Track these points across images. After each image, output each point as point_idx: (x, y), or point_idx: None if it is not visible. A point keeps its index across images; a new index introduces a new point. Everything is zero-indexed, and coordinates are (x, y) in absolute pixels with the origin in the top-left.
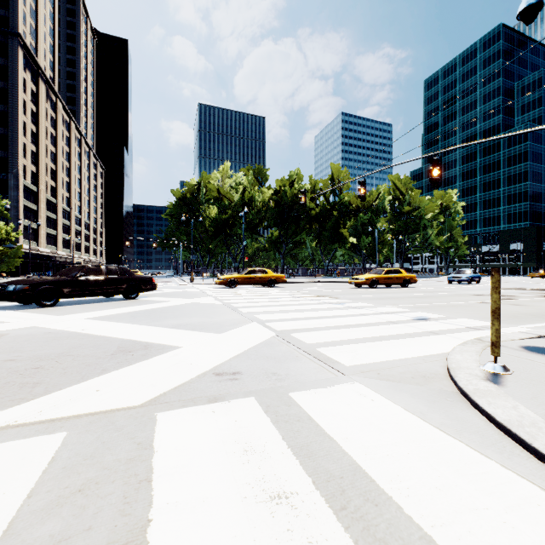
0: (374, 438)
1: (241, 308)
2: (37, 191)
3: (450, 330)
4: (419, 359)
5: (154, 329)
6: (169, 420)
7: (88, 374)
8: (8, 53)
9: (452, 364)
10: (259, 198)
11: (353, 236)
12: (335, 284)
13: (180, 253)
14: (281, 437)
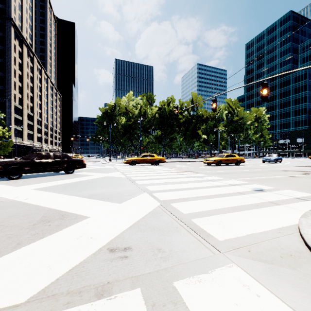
0: None
1: (137, 181)
2: (22, 109)
3: (284, 201)
4: (276, 232)
5: (75, 198)
6: None
7: (3, 249)
8: (5, 29)
9: None
10: (149, 112)
11: (204, 134)
12: (194, 163)
13: (104, 144)
14: None
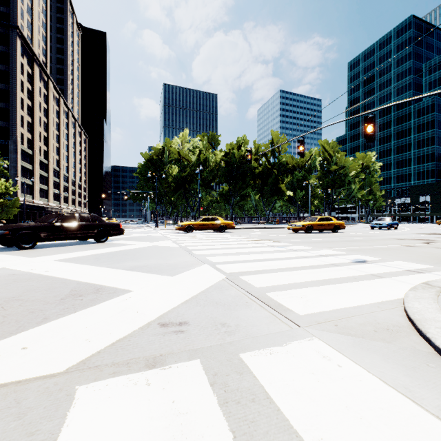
0: (360, 440)
1: (195, 251)
2: (32, 154)
3: (391, 273)
4: (374, 307)
5: (112, 271)
6: (89, 399)
7: (26, 323)
8: (9, 42)
9: (415, 315)
10: (212, 159)
11: (290, 190)
12: (275, 230)
13: (148, 204)
14: (231, 435)
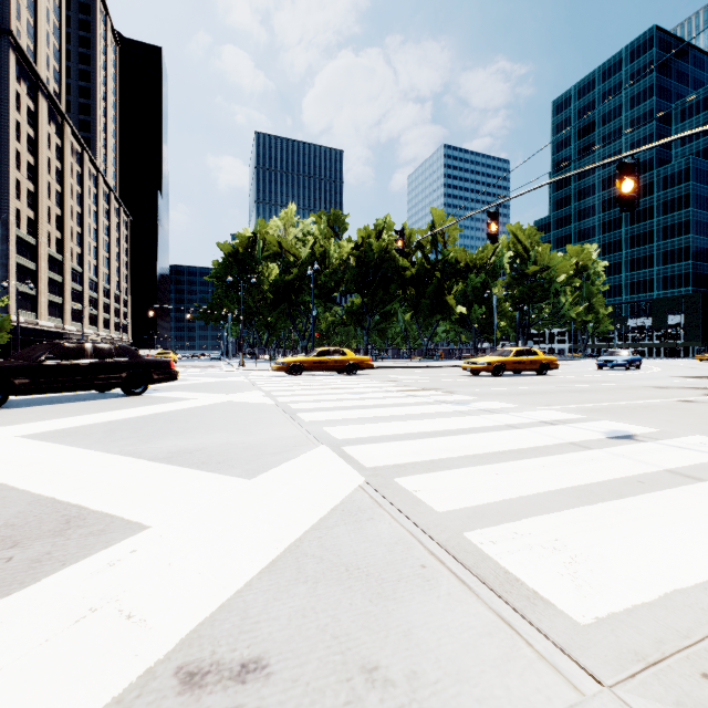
0: None
1: (303, 413)
2: (35, 244)
3: (706, 467)
4: None
5: (125, 463)
6: None
7: None
8: None
9: None
10: (335, 254)
11: (461, 305)
12: (440, 371)
13: (229, 328)
14: None
